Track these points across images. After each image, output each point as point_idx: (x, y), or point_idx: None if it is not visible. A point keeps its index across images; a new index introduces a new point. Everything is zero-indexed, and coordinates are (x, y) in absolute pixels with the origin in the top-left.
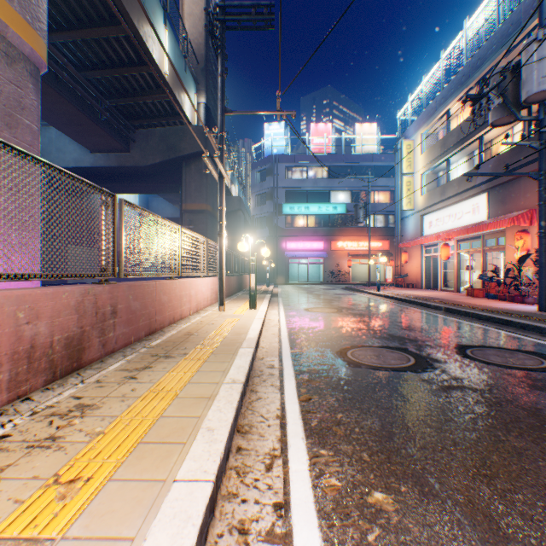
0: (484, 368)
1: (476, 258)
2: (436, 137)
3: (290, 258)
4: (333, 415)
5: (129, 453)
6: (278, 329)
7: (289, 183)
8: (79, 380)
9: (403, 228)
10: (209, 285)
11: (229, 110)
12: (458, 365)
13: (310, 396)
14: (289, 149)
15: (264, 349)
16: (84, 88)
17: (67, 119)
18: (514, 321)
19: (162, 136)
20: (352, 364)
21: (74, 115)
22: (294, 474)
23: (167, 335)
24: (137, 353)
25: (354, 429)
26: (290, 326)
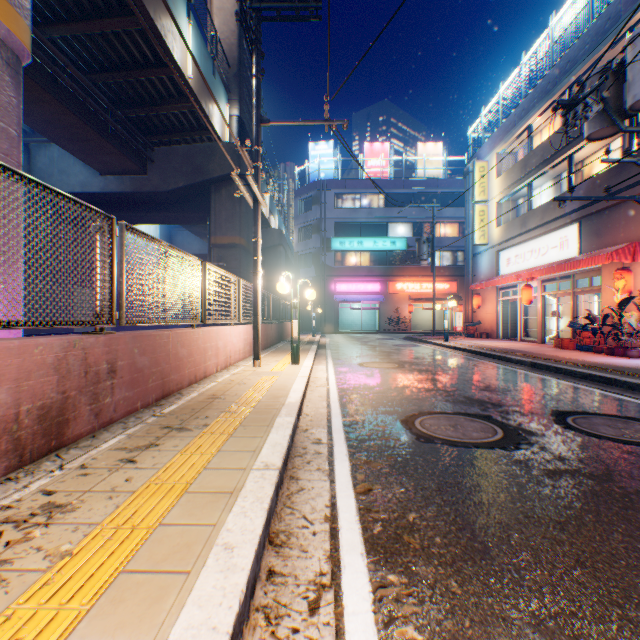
0: (595, 443)
1: (564, 301)
2: (515, 158)
3: (340, 302)
4: (404, 516)
5: (101, 592)
6: (326, 390)
7: (339, 214)
8: (57, 465)
9: (476, 266)
10: (241, 334)
11: (265, 119)
12: (560, 439)
13: (370, 485)
14: (339, 173)
15: (308, 417)
16: (90, 95)
17: (70, 132)
18: (621, 379)
19: (186, 155)
20: (423, 438)
21: (78, 128)
22: (352, 620)
23: (185, 399)
24: (143, 424)
25: (434, 539)
26: (341, 386)
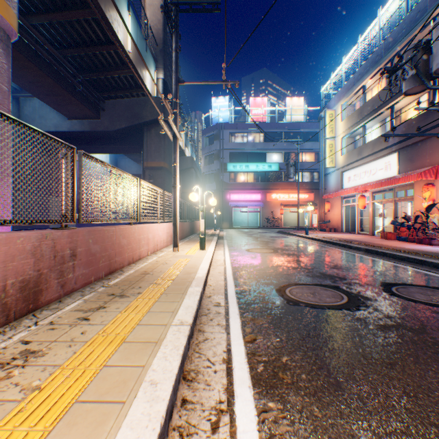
0: (412, 306)
1: (387, 207)
2: (353, 108)
3: (233, 207)
4: (279, 359)
5: (60, 417)
6: (224, 268)
7: (232, 146)
8: (33, 322)
9: (326, 182)
10: (165, 229)
11: (181, 80)
12: (388, 303)
13: (255, 336)
14: (232, 118)
15: (211, 287)
16: (60, 64)
17: (47, 90)
18: (428, 261)
19: (127, 106)
20: (291, 302)
21: (52, 87)
22: (242, 436)
23: (125, 274)
24: (95, 292)
25: (301, 376)
26: (234, 265)
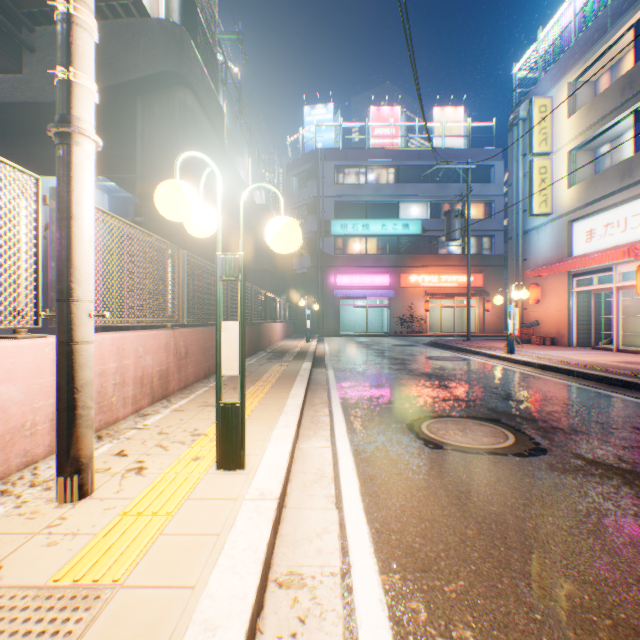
0: None
1: None
2: (596, 87)
3: (341, 298)
4: None
5: None
6: None
7: (340, 191)
8: None
9: (528, 246)
10: None
11: None
12: None
13: None
14: (340, 143)
15: None
16: None
17: None
18: None
19: None
20: None
21: None
22: None
23: None
24: None
25: None
26: None
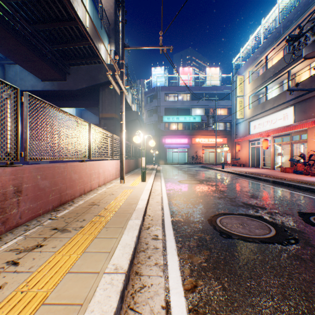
0: None
1: (284, 148)
2: (258, 73)
3: (167, 148)
4: None
5: None
6: (161, 198)
7: (167, 103)
8: None
9: (237, 129)
10: (114, 165)
11: (127, 46)
12: (314, 235)
13: (195, 281)
14: (167, 83)
15: (150, 217)
16: (33, 36)
17: (23, 57)
18: None
19: (87, 71)
20: (224, 234)
21: (27, 54)
22: None
23: (75, 205)
24: (39, 226)
25: None
26: (169, 195)
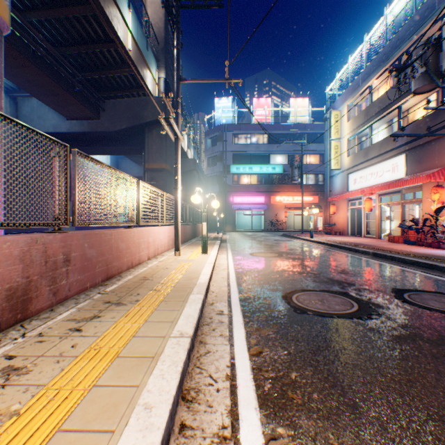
0: (427, 314)
1: (394, 209)
2: (359, 108)
3: (236, 210)
4: (287, 375)
5: None
6: (227, 273)
7: (236, 148)
8: (20, 334)
9: (332, 184)
10: (166, 233)
11: (183, 78)
12: (401, 311)
13: (261, 348)
14: (236, 120)
15: (213, 293)
16: (59, 62)
17: (45, 89)
18: (440, 265)
19: (128, 106)
20: (299, 310)
21: (51, 86)
22: None
23: (124, 280)
24: (90, 300)
25: (312, 395)
26: (237, 270)
